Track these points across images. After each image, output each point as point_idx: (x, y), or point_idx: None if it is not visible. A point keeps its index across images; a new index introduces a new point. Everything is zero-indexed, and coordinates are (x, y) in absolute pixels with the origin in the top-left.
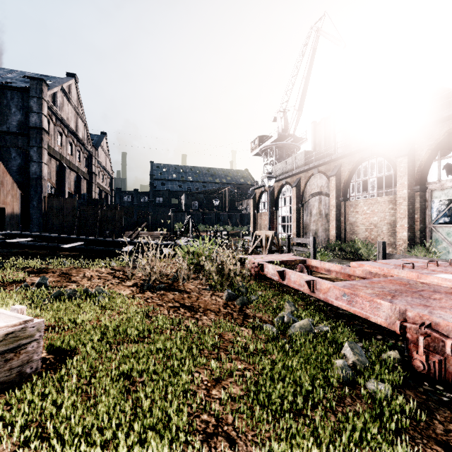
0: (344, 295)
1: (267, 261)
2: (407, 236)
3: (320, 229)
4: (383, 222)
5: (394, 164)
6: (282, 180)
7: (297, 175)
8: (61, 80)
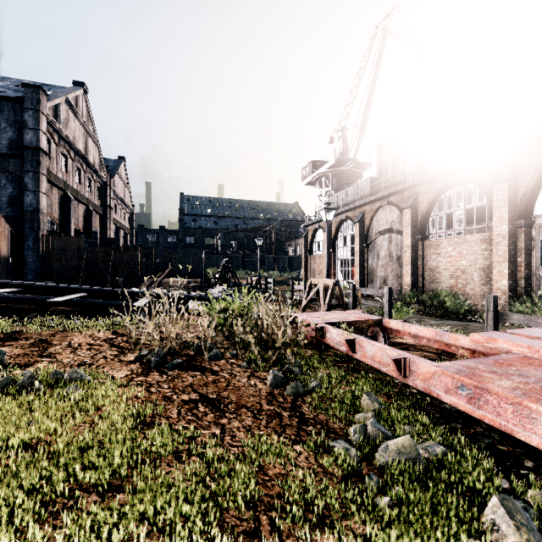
0: (461, 388)
1: (328, 322)
2: (508, 286)
3: (391, 275)
4: (474, 266)
5: (489, 192)
6: (342, 214)
7: (361, 208)
8: (66, 90)
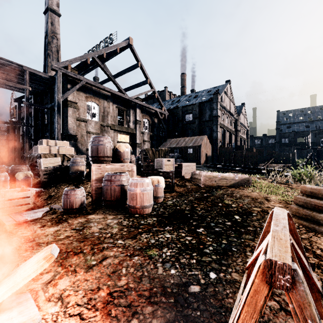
0: None
1: None
2: None
3: None
4: None
5: None
6: None
7: None
8: (223, 87)
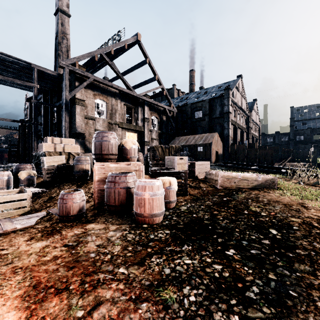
0: None
1: None
2: None
3: None
4: None
5: None
6: None
7: None
8: (235, 82)
